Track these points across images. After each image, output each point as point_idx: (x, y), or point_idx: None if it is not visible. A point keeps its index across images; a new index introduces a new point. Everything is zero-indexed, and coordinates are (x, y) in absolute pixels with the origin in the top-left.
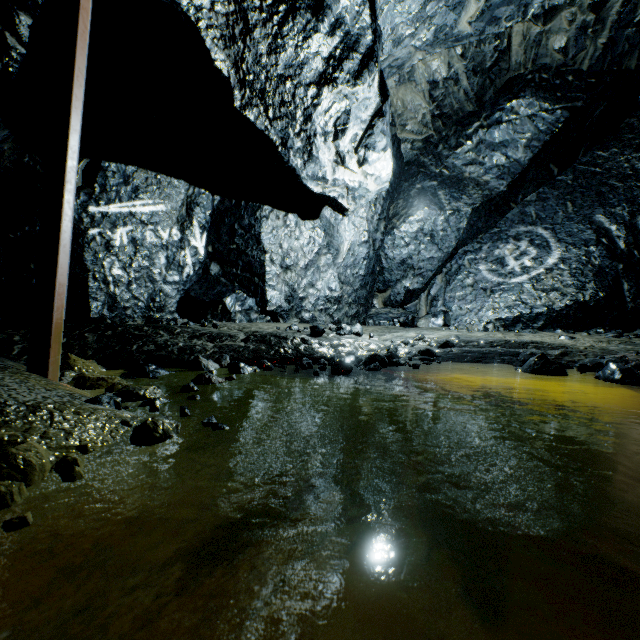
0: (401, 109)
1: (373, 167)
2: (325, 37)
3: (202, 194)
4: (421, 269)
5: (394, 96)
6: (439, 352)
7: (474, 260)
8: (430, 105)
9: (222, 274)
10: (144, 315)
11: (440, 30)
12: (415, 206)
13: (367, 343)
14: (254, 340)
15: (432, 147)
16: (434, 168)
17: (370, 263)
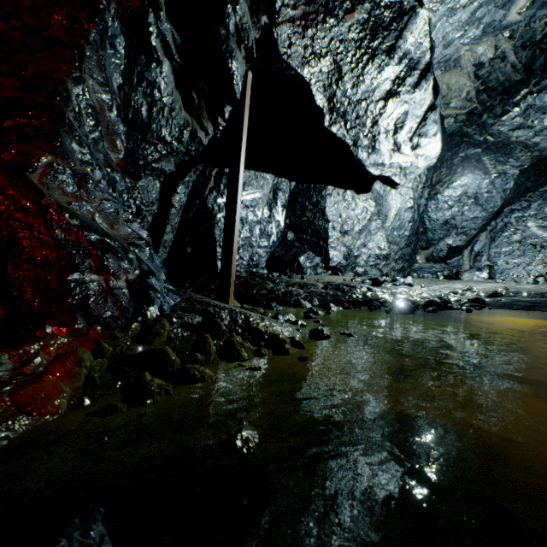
0: (445, 91)
1: (423, 149)
2: (394, 67)
3: (283, 182)
4: (464, 228)
5: (439, 82)
6: (488, 301)
7: (521, 218)
8: (475, 83)
9: (295, 239)
10: (246, 270)
11: (488, 26)
12: (458, 173)
13: (420, 292)
14: (331, 288)
15: (475, 118)
16: (478, 137)
17: (414, 225)
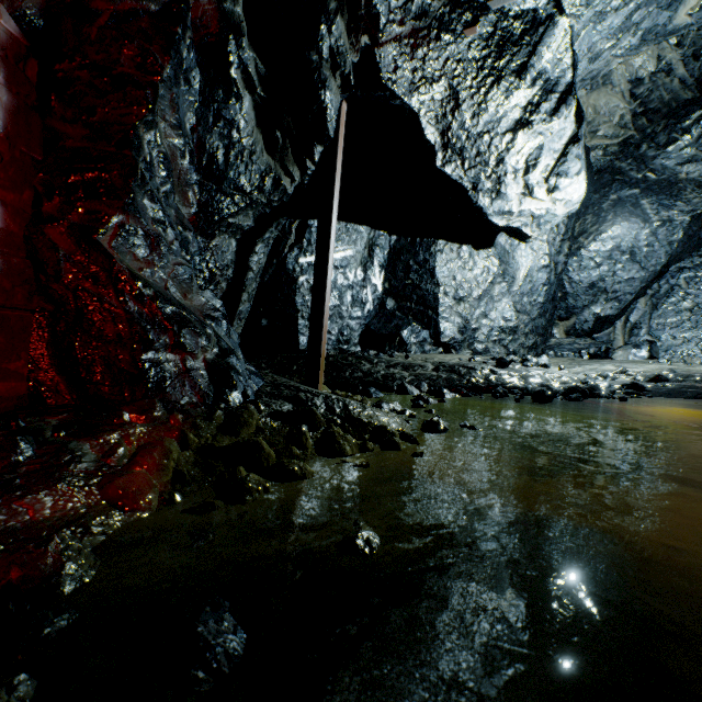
0: (592, 116)
1: (563, 192)
2: (525, 91)
3: (381, 236)
4: (616, 292)
5: (583, 104)
6: (648, 386)
7: (694, 278)
8: (630, 104)
9: (397, 308)
10: (335, 347)
11: (649, 32)
12: (609, 221)
13: (558, 375)
14: (444, 370)
15: (632, 149)
16: (635, 173)
17: (550, 289)
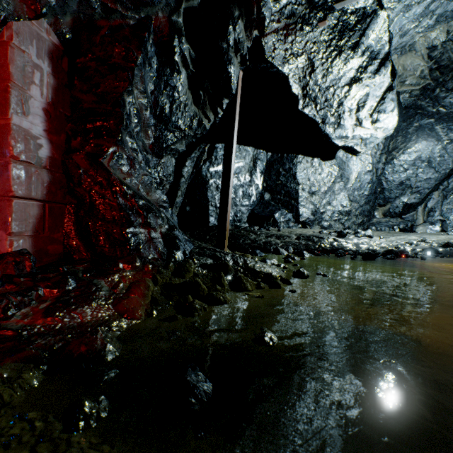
0: (401, 71)
1: (382, 123)
2: (357, 59)
3: (261, 153)
4: (418, 188)
5: (395, 64)
6: (440, 250)
7: None
8: (428, 63)
9: (271, 199)
10: (232, 224)
11: (441, 16)
12: (413, 140)
13: (379, 242)
14: (303, 239)
15: (429, 92)
16: (431, 108)
17: (373, 186)
